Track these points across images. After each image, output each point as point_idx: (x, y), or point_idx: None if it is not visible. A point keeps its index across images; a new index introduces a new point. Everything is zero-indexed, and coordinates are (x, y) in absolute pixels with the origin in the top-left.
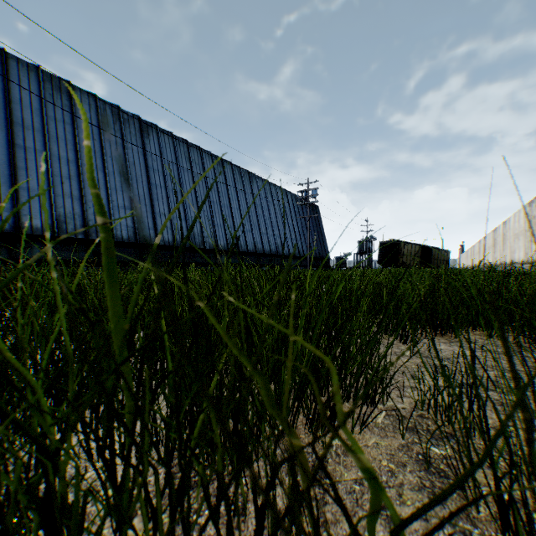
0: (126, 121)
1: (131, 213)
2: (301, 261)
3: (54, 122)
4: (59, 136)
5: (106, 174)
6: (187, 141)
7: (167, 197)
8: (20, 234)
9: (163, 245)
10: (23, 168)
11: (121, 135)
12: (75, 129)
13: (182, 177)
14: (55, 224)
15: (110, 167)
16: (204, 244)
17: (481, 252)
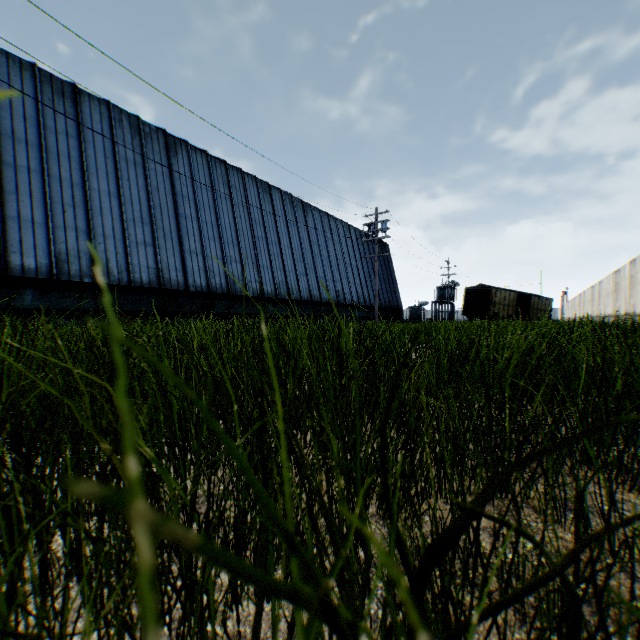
0: (147, 136)
1: (154, 251)
2: (367, 312)
3: (54, 135)
4: (60, 153)
5: (122, 201)
6: (225, 161)
7: (200, 231)
8: (7, 277)
9: (194, 292)
10: (12, 192)
11: (142, 152)
12: (82, 144)
13: (218, 207)
14: (54, 263)
15: (126, 192)
16: (247, 290)
17: (596, 300)
